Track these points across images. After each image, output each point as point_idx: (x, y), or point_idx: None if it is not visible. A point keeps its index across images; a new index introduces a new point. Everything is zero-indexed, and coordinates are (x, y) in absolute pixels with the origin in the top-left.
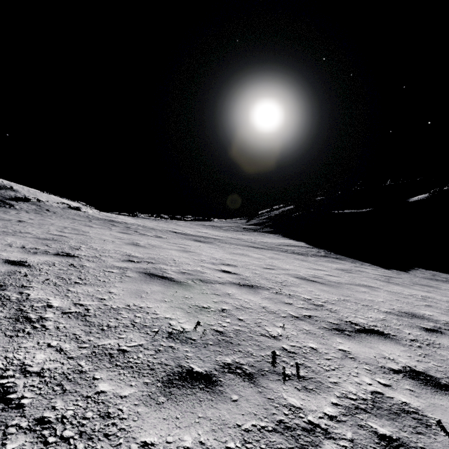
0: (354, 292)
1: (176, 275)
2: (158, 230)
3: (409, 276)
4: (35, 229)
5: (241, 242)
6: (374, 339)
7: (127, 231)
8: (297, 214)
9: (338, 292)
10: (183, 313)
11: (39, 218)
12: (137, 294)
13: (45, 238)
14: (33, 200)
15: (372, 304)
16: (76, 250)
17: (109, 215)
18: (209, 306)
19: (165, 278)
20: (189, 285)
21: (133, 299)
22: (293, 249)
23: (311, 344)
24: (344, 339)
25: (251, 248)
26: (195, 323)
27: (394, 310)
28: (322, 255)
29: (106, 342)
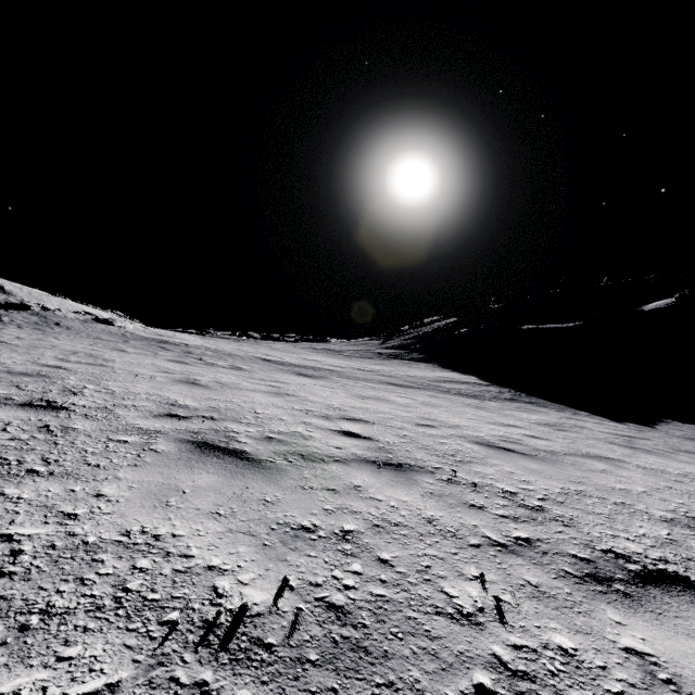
0: (588, 473)
1: (254, 445)
2: (239, 357)
3: (658, 434)
4: (15, 356)
5: (374, 376)
6: (682, 603)
7: (184, 359)
8: (461, 331)
9: (559, 473)
10: (254, 549)
11: (35, 337)
12: (160, 497)
13: (24, 373)
14: (34, 309)
15: (631, 499)
16: (71, 394)
17: (162, 333)
18: (314, 525)
19: (231, 454)
20: (276, 469)
21: (145, 514)
22: (459, 388)
23: (557, 637)
24: (623, 609)
25: (391, 387)
26: (278, 580)
27: (677, 513)
28: (507, 398)
29: (8, 686)
